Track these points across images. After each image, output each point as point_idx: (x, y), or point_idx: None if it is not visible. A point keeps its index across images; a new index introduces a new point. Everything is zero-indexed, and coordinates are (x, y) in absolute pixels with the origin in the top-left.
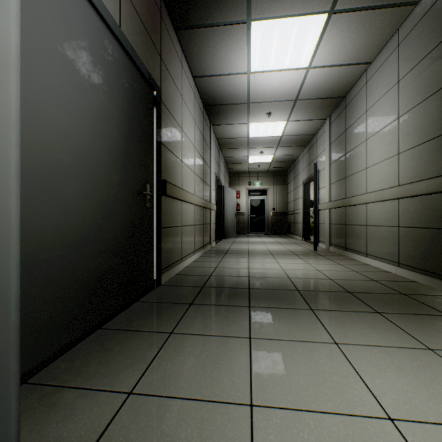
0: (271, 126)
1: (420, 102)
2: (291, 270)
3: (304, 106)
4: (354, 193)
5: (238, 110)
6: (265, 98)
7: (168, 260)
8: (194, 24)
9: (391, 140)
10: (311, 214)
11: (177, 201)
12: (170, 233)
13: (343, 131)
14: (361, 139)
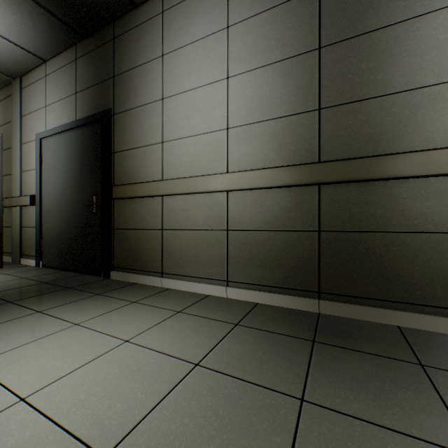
0: None
1: None
2: None
3: None
4: None
5: None
6: None
7: (128, 263)
8: None
9: None
10: None
11: (150, 198)
12: (131, 235)
13: None
14: None
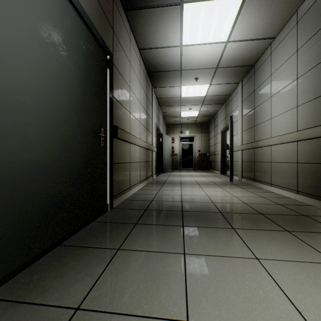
0: (197, 88)
1: (315, 65)
2: (214, 196)
3: (223, 72)
4: (261, 137)
5: (173, 76)
6: (193, 66)
7: (119, 189)
8: (139, 5)
9: (291, 96)
10: (227, 155)
11: (126, 143)
12: (120, 167)
13: (252, 91)
14: (267, 96)
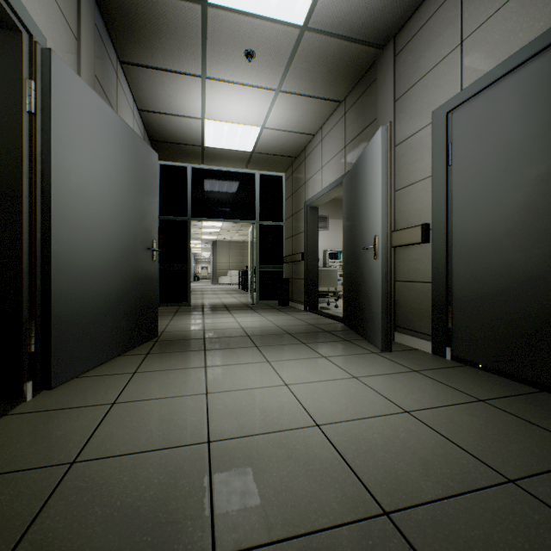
0: None
1: None
2: None
3: None
4: None
5: None
6: None
7: None
8: None
9: None
10: None
11: None
12: None
13: None
14: None
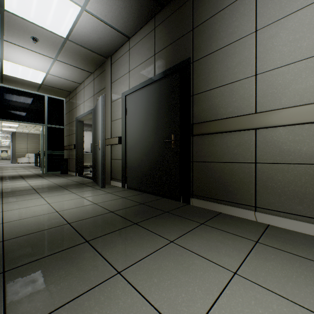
0: None
1: None
2: None
3: None
4: None
5: None
6: None
7: (209, 192)
8: None
9: None
10: None
11: (237, 132)
12: (212, 167)
13: None
14: None
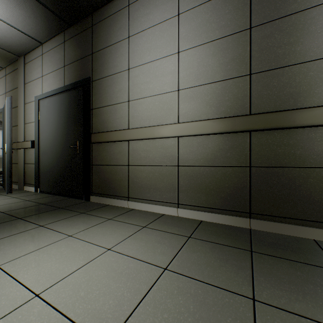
0: None
1: None
2: None
3: None
4: None
5: None
6: None
7: (103, 190)
8: None
9: None
10: None
11: (119, 142)
12: (105, 169)
13: None
14: None
